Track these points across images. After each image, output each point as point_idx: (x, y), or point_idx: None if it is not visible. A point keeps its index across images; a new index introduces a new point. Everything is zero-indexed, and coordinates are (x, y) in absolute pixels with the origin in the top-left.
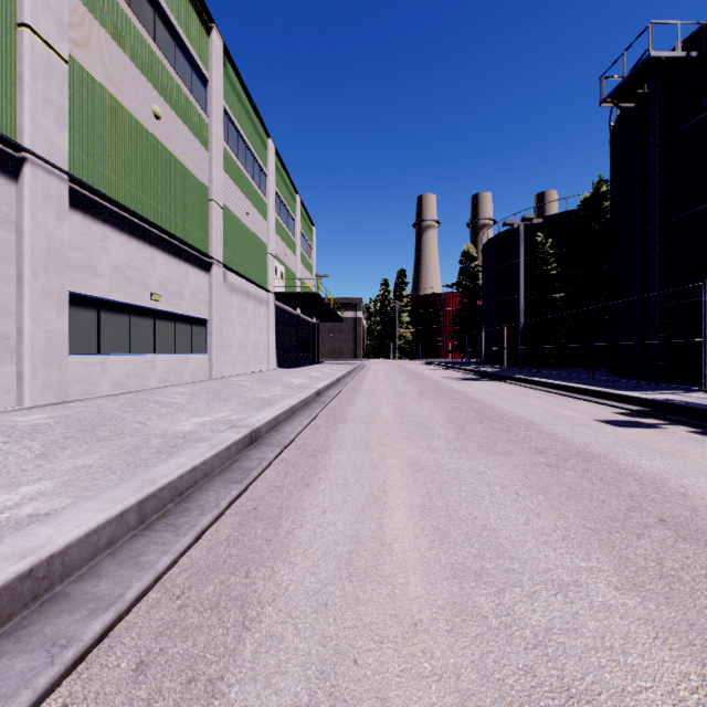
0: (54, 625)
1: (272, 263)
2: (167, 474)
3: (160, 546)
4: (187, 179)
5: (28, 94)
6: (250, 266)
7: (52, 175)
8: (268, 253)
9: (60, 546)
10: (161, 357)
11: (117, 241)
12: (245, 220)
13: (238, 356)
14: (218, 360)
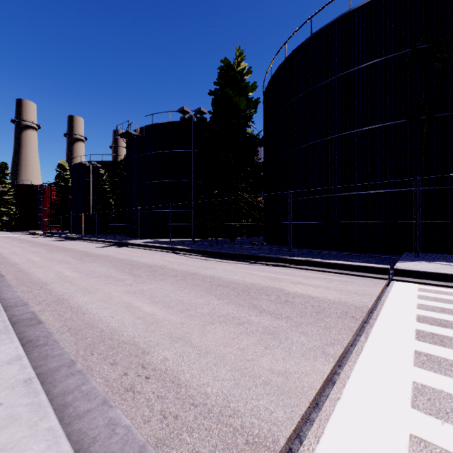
0: None
1: None
2: None
3: None
4: None
5: None
6: None
7: None
8: None
9: None
10: None
11: None
12: None
13: None
14: None
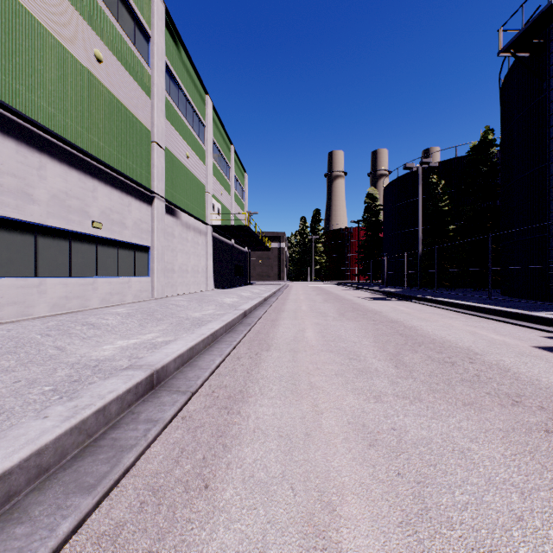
0: None
1: (209, 200)
2: None
3: None
4: (129, 121)
5: None
6: (190, 202)
7: None
8: (206, 192)
9: None
10: (103, 279)
11: (56, 170)
12: (186, 162)
13: (178, 278)
14: (159, 282)
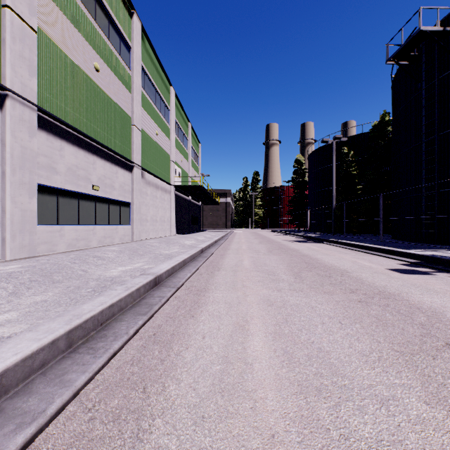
0: None
1: (173, 166)
2: (91, 310)
3: (81, 366)
4: (117, 111)
5: (9, 52)
6: (158, 168)
7: (25, 106)
8: (170, 160)
9: None
10: (100, 227)
11: (70, 151)
12: (155, 138)
13: (150, 226)
14: (137, 229)
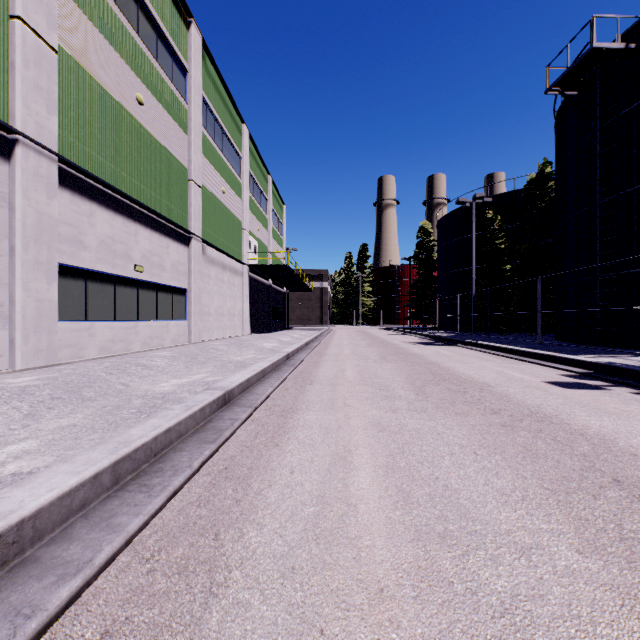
0: (21, 593)
1: (246, 238)
2: (142, 435)
3: (132, 507)
4: (168, 160)
5: (19, 80)
6: (226, 241)
7: (42, 155)
8: (243, 229)
9: (31, 510)
10: (144, 323)
11: (103, 217)
12: (222, 198)
13: (214, 322)
14: (196, 326)
